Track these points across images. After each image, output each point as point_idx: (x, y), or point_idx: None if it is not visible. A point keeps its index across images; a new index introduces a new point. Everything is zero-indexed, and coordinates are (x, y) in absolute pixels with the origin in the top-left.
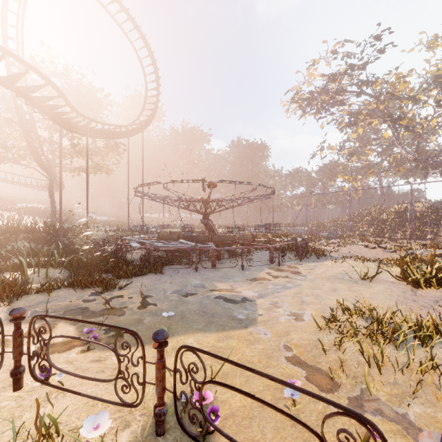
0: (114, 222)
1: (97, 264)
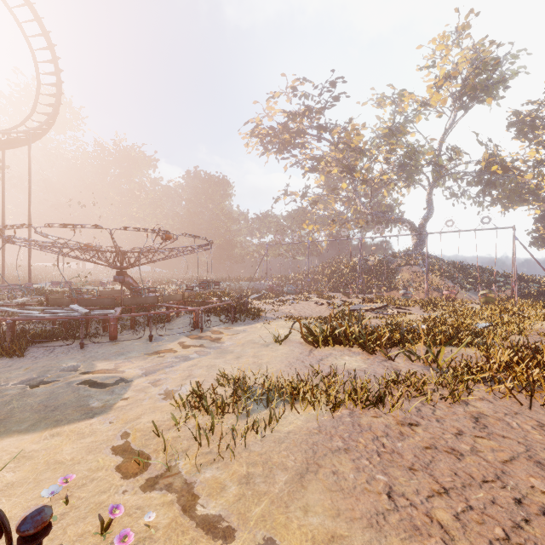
0: None
1: None
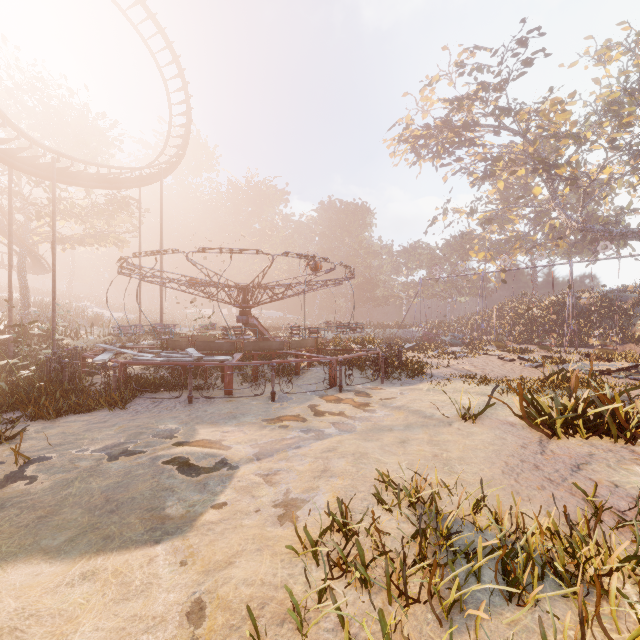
0: (133, 320)
1: (14, 393)
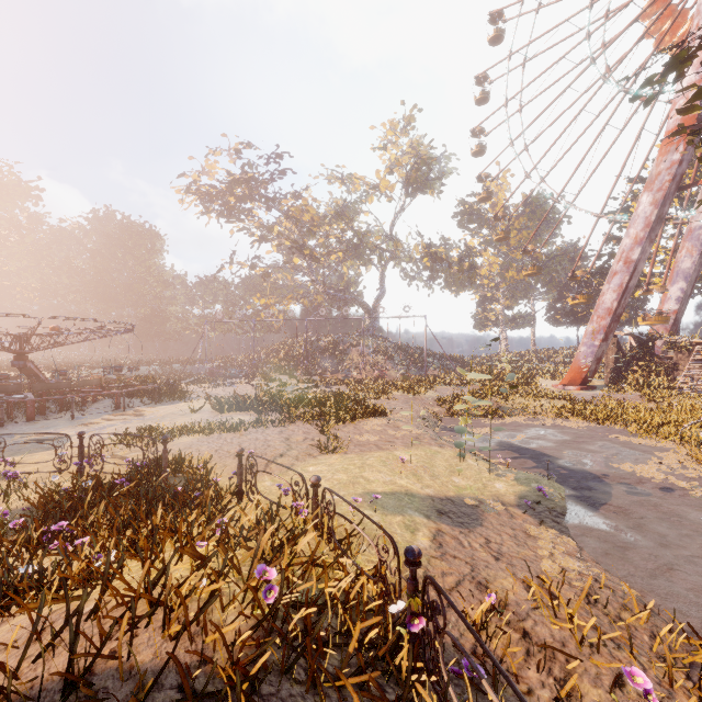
0: None
1: None
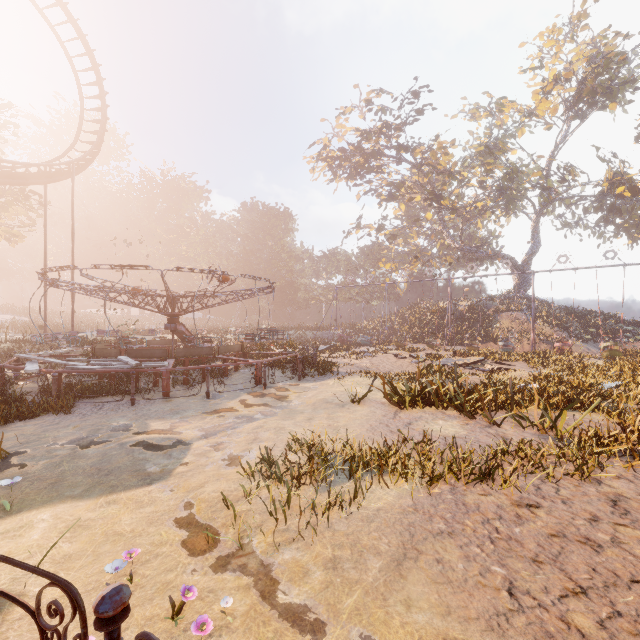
0: (26, 324)
1: None
